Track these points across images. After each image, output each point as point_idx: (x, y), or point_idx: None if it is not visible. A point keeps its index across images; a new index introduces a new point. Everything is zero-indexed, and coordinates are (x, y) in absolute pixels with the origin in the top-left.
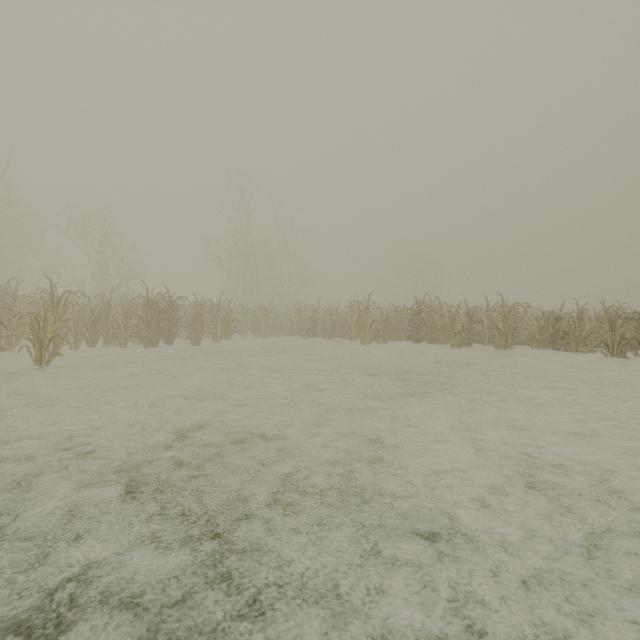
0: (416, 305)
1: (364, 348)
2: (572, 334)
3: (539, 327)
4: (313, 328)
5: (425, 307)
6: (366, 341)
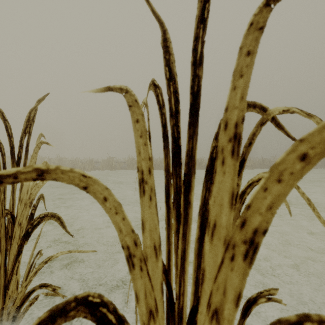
0: None
1: None
2: (76, 166)
3: (71, 164)
4: None
5: None
6: None
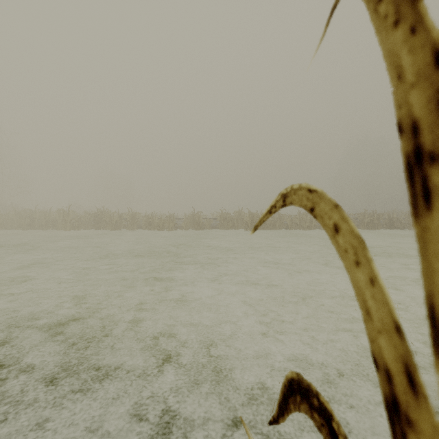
0: (99, 211)
1: (66, 233)
2: (153, 224)
3: (146, 221)
4: (31, 224)
5: (101, 213)
6: (68, 229)
